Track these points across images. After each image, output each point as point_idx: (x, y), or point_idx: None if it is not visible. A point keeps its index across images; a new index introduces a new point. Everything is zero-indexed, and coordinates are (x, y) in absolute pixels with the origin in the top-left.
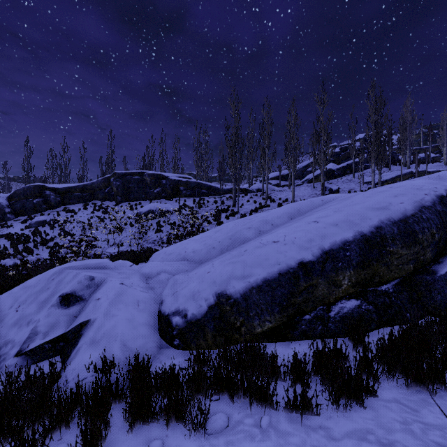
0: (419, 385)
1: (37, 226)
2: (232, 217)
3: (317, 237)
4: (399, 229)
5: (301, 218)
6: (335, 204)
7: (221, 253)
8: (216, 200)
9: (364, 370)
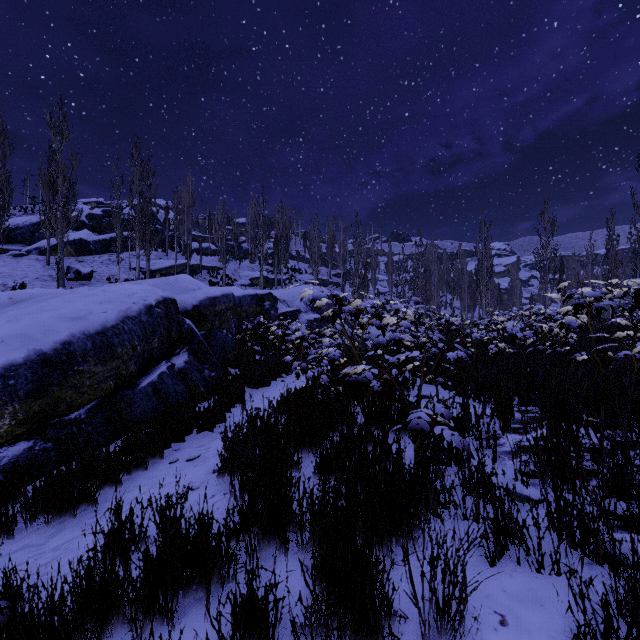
0: (64, 515)
1: None
2: None
3: None
4: (94, 343)
5: None
6: (20, 309)
7: None
8: None
9: None
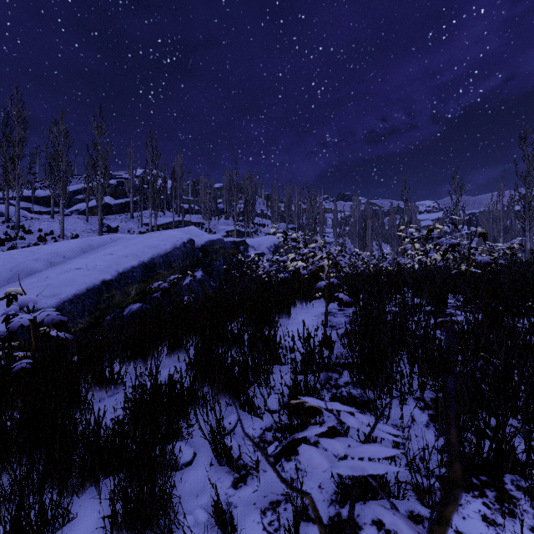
0: None
1: None
2: None
3: (114, 265)
4: (163, 260)
5: (96, 252)
6: (124, 243)
7: (0, 285)
8: None
9: None
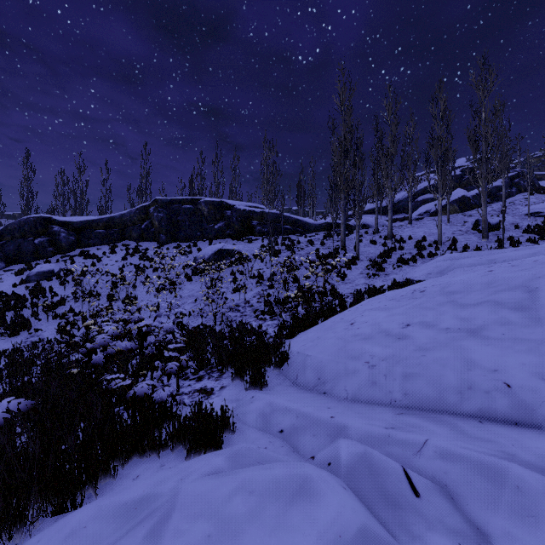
0: None
1: (39, 280)
2: (352, 266)
3: None
4: None
5: None
6: None
7: None
8: (310, 240)
9: None
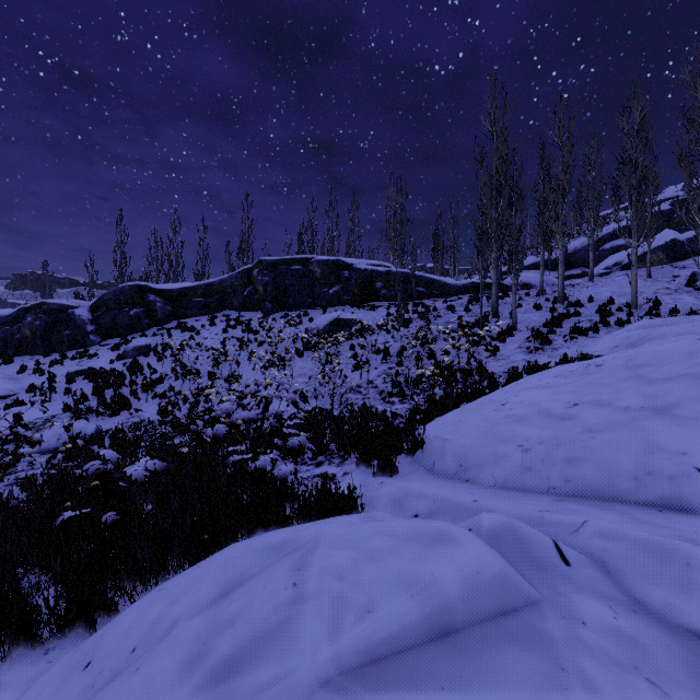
0: None
1: (136, 356)
2: (507, 338)
3: None
4: None
5: None
6: None
7: None
8: (451, 306)
9: None
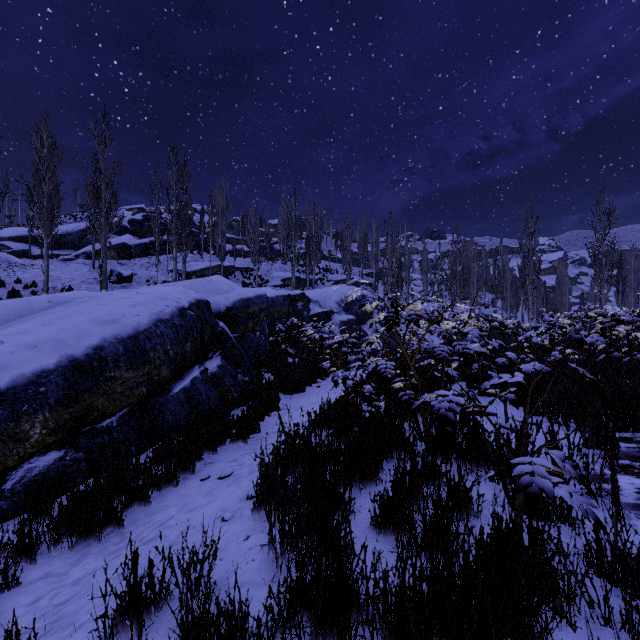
0: (89, 537)
1: None
2: None
3: None
4: (126, 348)
5: None
6: (56, 312)
7: None
8: None
9: (21, 554)
